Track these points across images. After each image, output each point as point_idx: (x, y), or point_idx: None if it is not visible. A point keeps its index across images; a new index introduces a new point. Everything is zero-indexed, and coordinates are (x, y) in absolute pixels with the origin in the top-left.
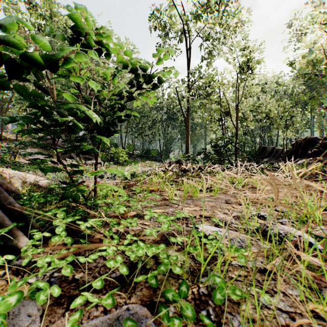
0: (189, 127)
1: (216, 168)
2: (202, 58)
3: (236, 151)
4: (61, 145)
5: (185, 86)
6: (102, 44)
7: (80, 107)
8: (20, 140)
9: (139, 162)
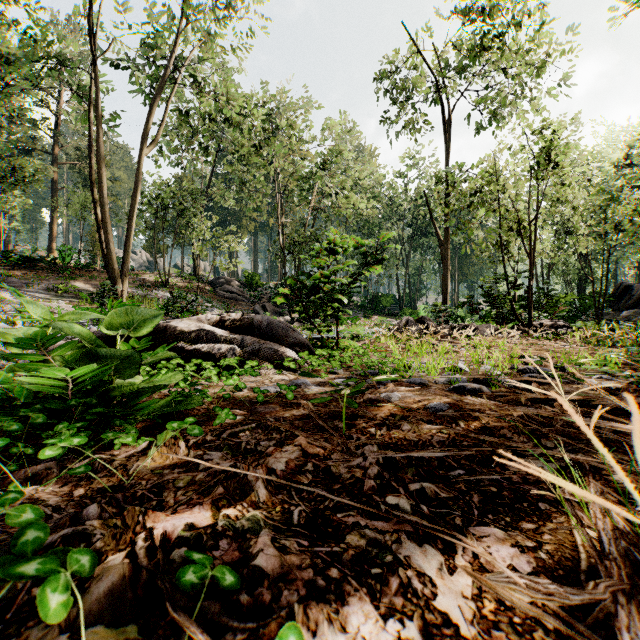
0: (448, 258)
1: (480, 329)
2: (476, 126)
3: (529, 301)
4: (240, 292)
5: (437, 196)
6: (345, 247)
7: (340, 296)
8: (187, 287)
9: (359, 319)
